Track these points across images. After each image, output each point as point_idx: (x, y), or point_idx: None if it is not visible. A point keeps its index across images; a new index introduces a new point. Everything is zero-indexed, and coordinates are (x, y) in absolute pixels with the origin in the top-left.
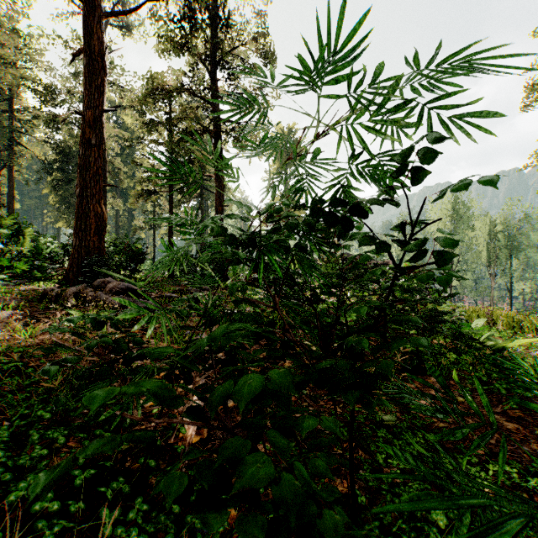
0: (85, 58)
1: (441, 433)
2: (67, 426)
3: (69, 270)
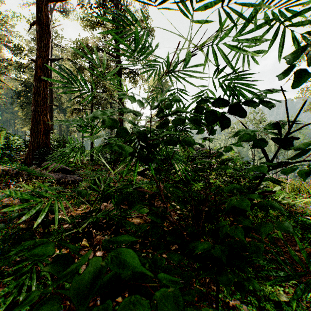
0: (37, 26)
1: (274, 280)
2: (2, 272)
3: (27, 156)
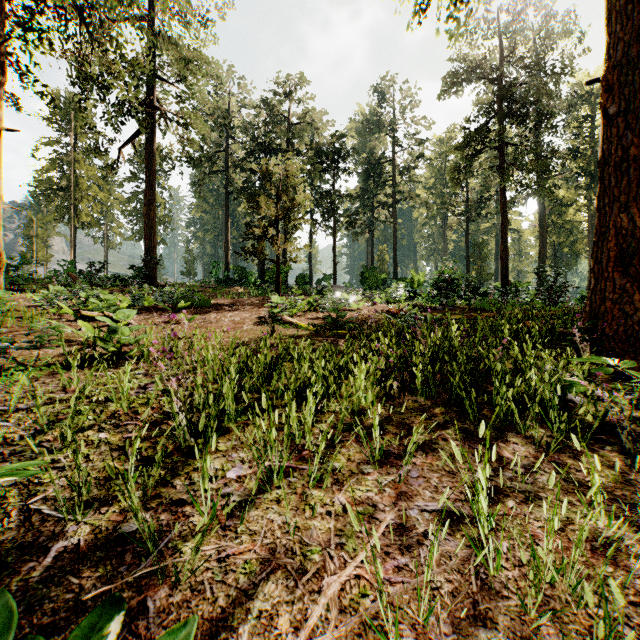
0: (540, 230)
1: None
2: None
3: None
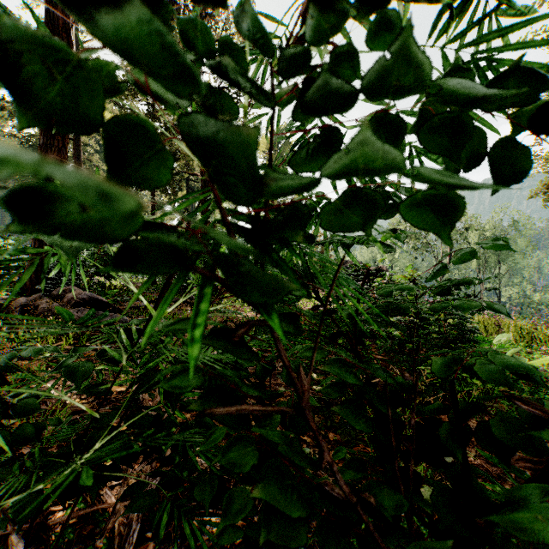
0: None
1: None
2: None
3: None
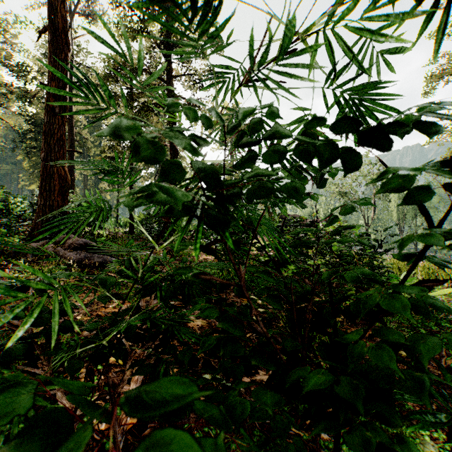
0: (49, 34)
1: (421, 422)
2: None
3: (34, 227)
